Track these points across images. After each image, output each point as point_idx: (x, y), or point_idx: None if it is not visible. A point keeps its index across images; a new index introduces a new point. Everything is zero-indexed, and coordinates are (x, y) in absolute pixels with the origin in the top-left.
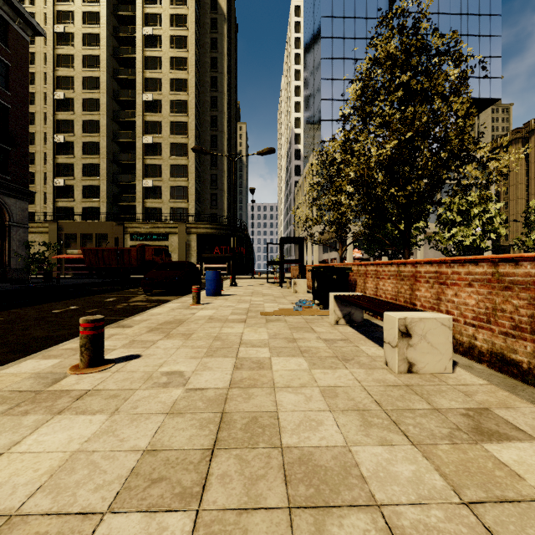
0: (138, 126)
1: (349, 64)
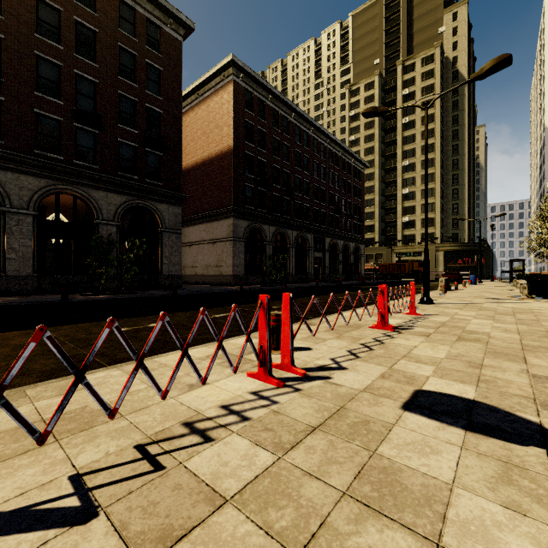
0: (398, 184)
1: None
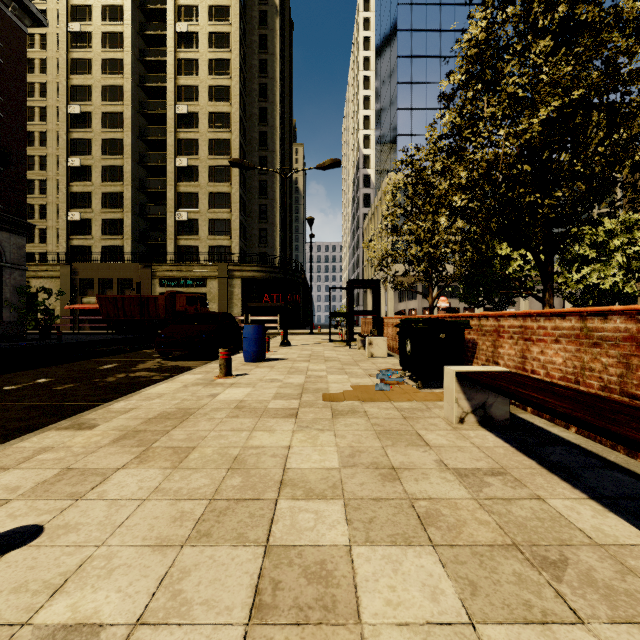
0: (169, 145)
1: (433, 63)
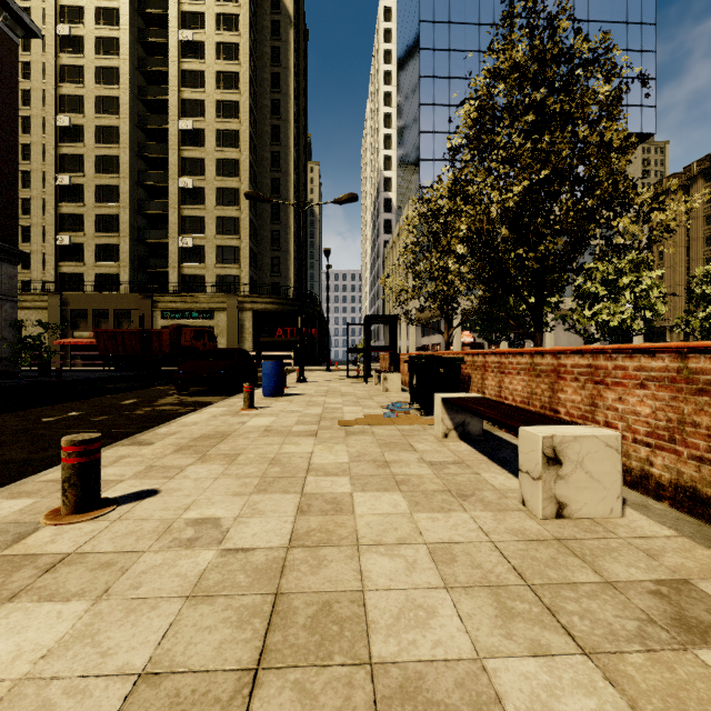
0: (172, 164)
1: (457, 85)
